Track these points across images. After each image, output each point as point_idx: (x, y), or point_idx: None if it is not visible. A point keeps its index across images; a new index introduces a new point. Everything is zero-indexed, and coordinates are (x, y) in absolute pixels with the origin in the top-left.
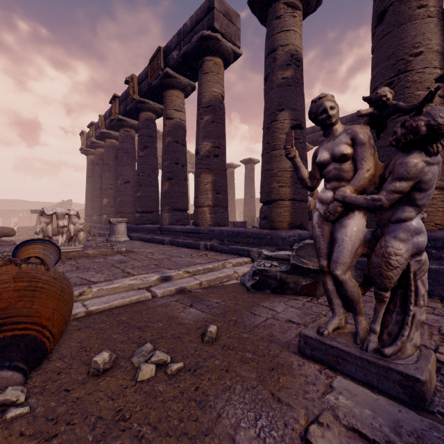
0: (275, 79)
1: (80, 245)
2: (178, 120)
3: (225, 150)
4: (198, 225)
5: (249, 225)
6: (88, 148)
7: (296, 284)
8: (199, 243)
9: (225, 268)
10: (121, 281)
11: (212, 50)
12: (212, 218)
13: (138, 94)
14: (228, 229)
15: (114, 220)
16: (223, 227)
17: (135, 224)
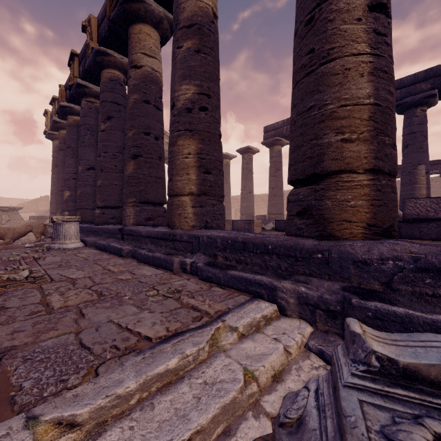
0: None
1: None
2: (149, 69)
3: (218, 102)
4: (173, 226)
5: (257, 225)
6: (52, 130)
7: None
8: (172, 259)
9: (219, 357)
10: None
11: None
12: (197, 215)
13: (97, 42)
14: (225, 235)
15: (59, 218)
16: (215, 232)
17: (95, 224)
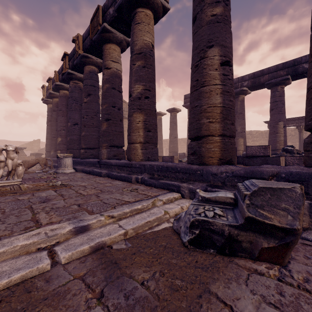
0: (204, 16)
1: (18, 179)
2: (115, 70)
3: (155, 93)
4: (131, 159)
5: (176, 159)
6: (48, 98)
7: (253, 245)
8: (131, 176)
9: (155, 208)
10: (12, 240)
11: (143, 1)
12: (143, 154)
13: (82, 50)
14: (158, 164)
15: (61, 155)
16: (153, 162)
17: (80, 158)
